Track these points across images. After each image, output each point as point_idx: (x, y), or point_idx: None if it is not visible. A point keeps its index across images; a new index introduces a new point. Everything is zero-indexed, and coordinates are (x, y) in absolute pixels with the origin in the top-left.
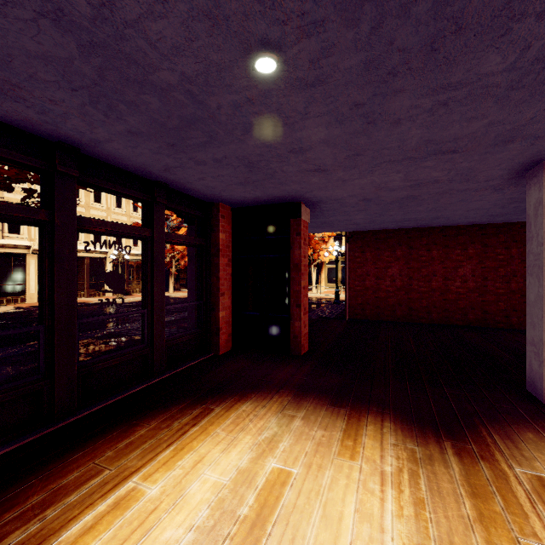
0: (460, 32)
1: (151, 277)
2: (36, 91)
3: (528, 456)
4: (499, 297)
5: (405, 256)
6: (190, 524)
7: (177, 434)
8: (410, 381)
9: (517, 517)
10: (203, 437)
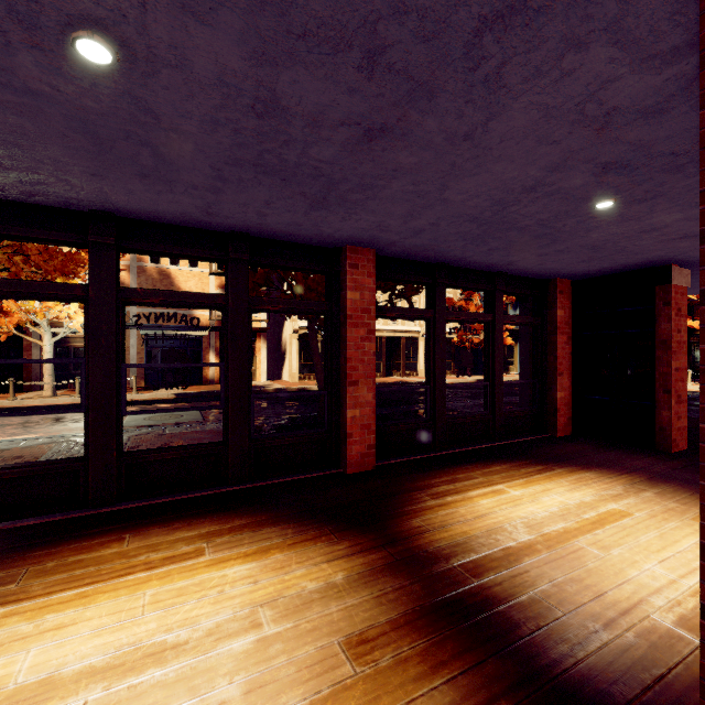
0: None
1: (492, 355)
2: (442, 245)
3: None
4: None
5: None
6: (545, 510)
7: (525, 475)
8: None
9: None
10: (547, 480)
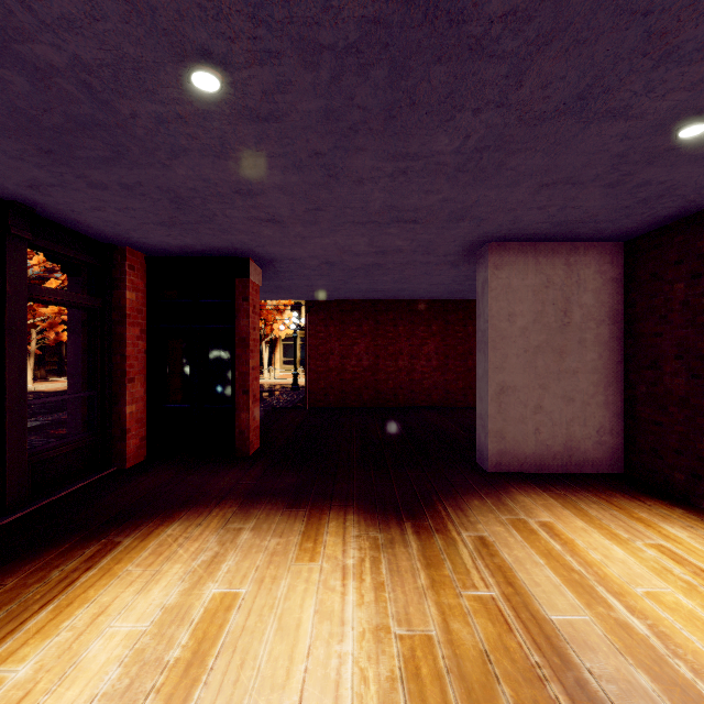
0: (414, 107)
1: None
2: None
3: (473, 520)
4: (458, 376)
5: (372, 332)
6: (91, 694)
7: (59, 587)
8: (375, 468)
9: (461, 575)
10: (105, 581)
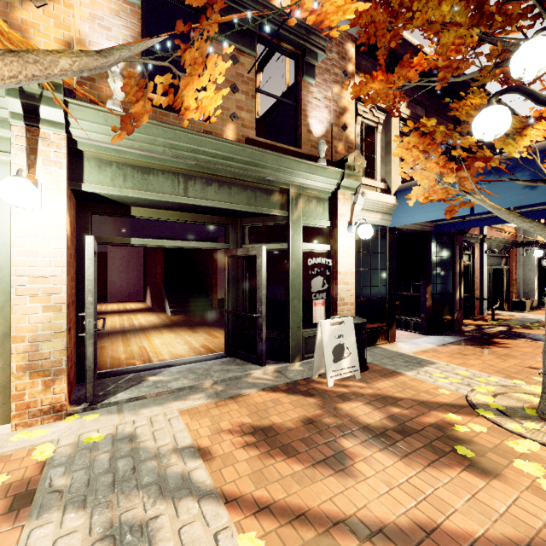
0: None
1: None
2: None
3: None
4: None
5: None
6: None
7: None
8: None
9: None
10: None
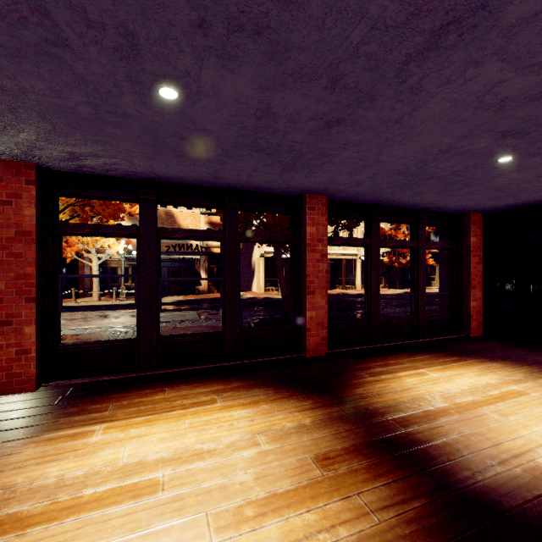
0: None
1: (416, 272)
2: (377, 191)
3: None
4: None
5: None
6: (457, 387)
7: (443, 363)
8: None
9: None
10: (460, 368)
